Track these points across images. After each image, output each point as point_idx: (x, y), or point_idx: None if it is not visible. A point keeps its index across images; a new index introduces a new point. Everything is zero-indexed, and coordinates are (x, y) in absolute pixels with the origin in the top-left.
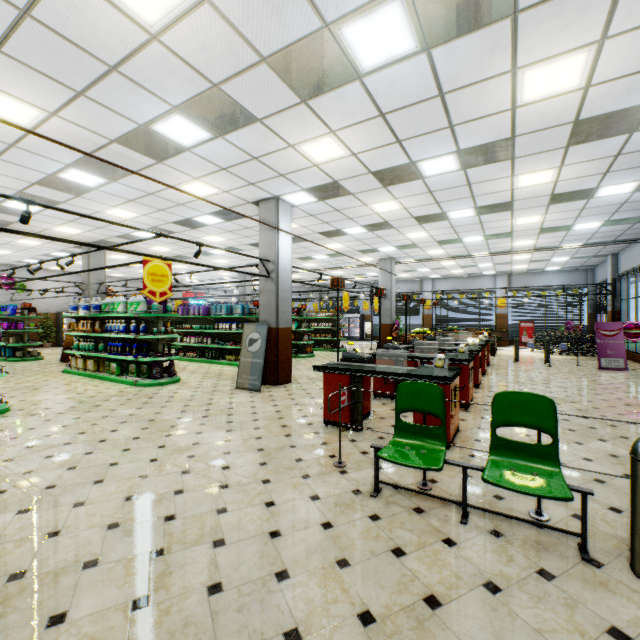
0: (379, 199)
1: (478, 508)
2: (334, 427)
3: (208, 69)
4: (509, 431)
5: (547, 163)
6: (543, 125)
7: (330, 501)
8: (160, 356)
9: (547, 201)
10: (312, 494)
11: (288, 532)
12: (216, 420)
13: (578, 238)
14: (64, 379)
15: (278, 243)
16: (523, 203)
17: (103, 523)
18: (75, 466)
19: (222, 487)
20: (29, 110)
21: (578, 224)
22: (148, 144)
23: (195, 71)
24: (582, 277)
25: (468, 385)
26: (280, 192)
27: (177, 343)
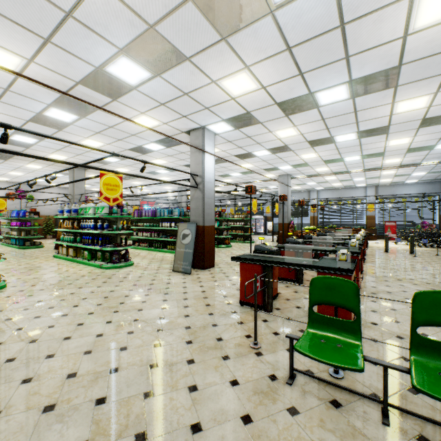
0: (281, 126)
1: (401, 409)
2: (248, 307)
3: (144, 10)
4: (400, 315)
5: (425, 90)
6: (429, 52)
7: (248, 388)
8: (118, 246)
9: (418, 125)
10: (231, 378)
11: (209, 426)
12: (155, 298)
13: (437, 156)
14: (52, 262)
15: (204, 162)
16: (397, 127)
17: (40, 404)
18: (36, 339)
19: (152, 366)
20: (12, 58)
21: (440, 144)
22: (104, 84)
23: (134, 13)
24: (435, 187)
25: (358, 273)
26: (205, 123)
27: (133, 236)
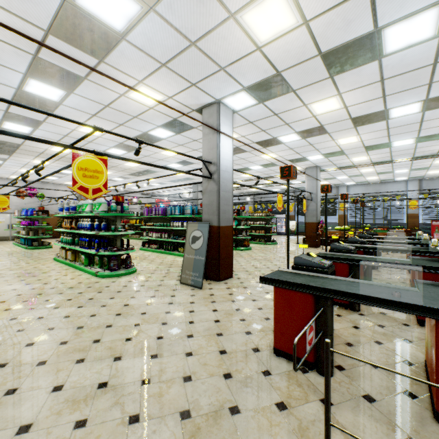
0: (321, 96)
1: None
2: (289, 361)
3: None
4: None
5: None
6: None
7: None
8: (117, 250)
9: None
10: None
11: None
12: (146, 333)
13: None
14: (48, 267)
15: (219, 145)
16: None
17: None
18: None
19: None
20: None
21: None
22: (81, 33)
23: None
24: None
25: None
26: (221, 94)
27: (143, 237)
